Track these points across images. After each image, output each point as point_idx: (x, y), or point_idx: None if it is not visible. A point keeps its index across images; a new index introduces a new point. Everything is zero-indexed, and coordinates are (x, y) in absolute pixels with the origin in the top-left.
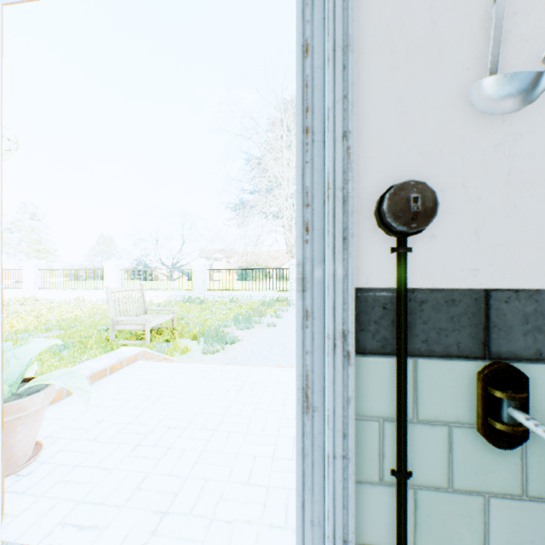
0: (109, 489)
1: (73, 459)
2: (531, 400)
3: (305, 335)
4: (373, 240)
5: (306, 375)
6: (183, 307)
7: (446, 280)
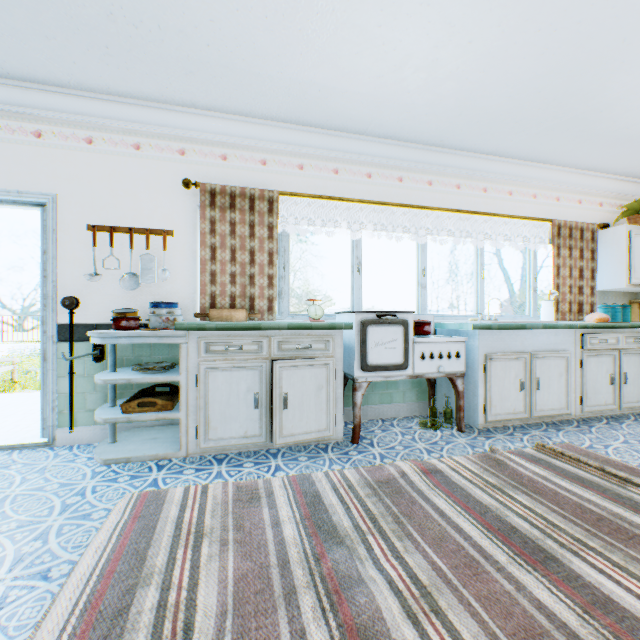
0: None
1: None
2: (108, 351)
3: (45, 338)
4: (64, 310)
5: (45, 350)
6: (32, 362)
7: (86, 321)
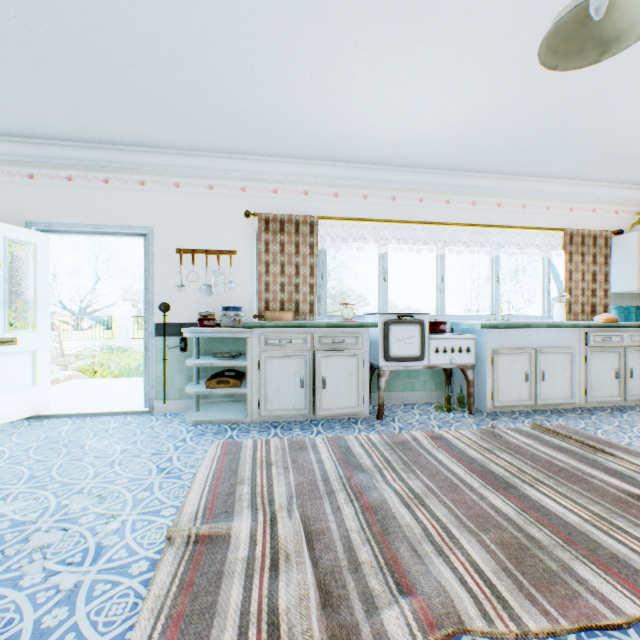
0: (80, 403)
1: (58, 401)
2: (190, 343)
3: (146, 333)
4: (160, 313)
5: (147, 342)
6: (103, 356)
7: (175, 321)
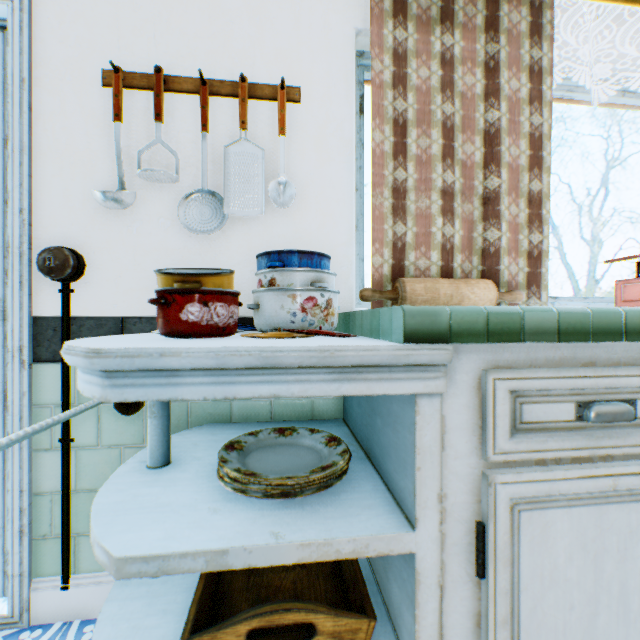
0: None
1: None
2: None
3: (7, 352)
4: (48, 284)
5: (7, 382)
6: None
7: (98, 311)
